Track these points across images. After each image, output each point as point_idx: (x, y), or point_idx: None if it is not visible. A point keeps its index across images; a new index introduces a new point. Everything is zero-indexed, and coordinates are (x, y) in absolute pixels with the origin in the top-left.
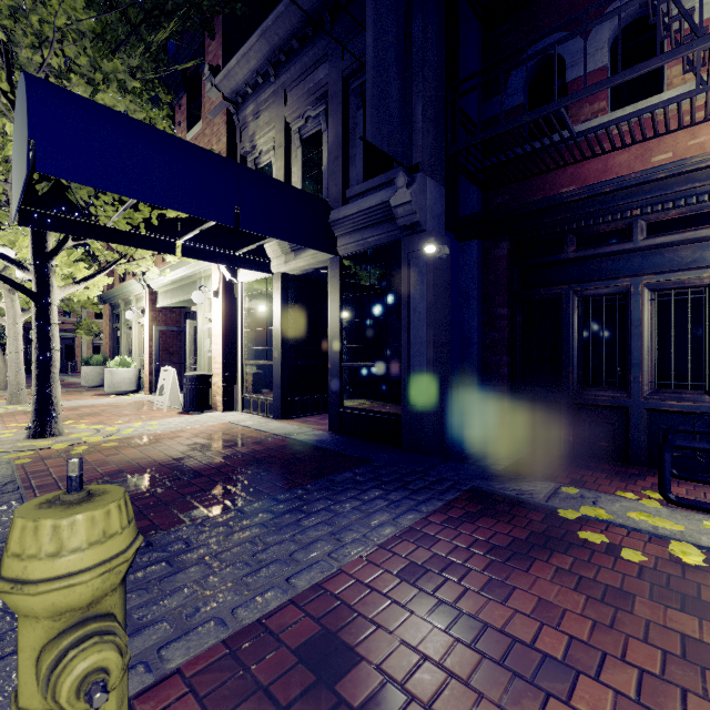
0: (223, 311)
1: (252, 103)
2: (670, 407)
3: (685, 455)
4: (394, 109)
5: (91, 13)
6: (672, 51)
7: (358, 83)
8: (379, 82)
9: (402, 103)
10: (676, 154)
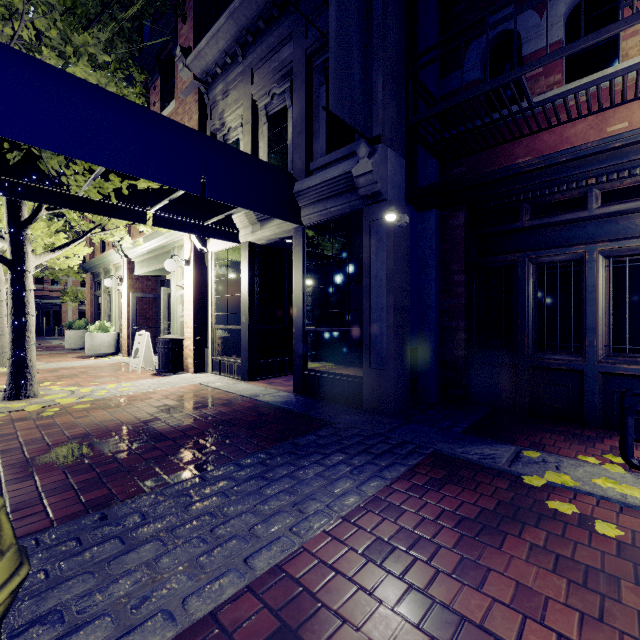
0: (194, 278)
1: (221, 83)
2: (625, 371)
3: (639, 417)
4: (356, 81)
5: None
6: (638, 14)
7: (321, 60)
8: (342, 55)
9: (363, 77)
10: (631, 124)
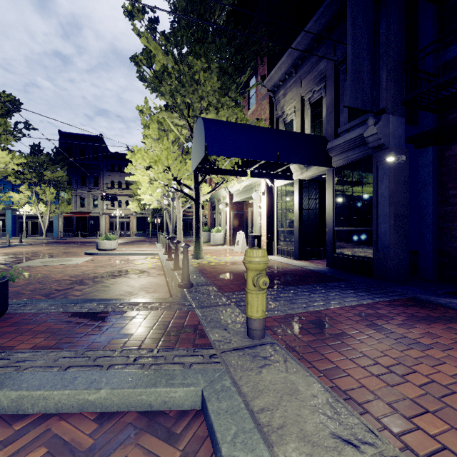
0: (267, 202)
1: (282, 89)
2: None
3: None
4: (366, 82)
5: (219, 82)
6: None
7: (345, 67)
8: (356, 71)
9: (371, 76)
10: None
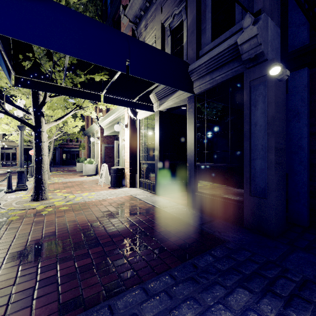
0: (129, 134)
1: (144, 20)
2: None
3: None
4: None
5: None
6: None
7: None
8: None
9: None
10: None
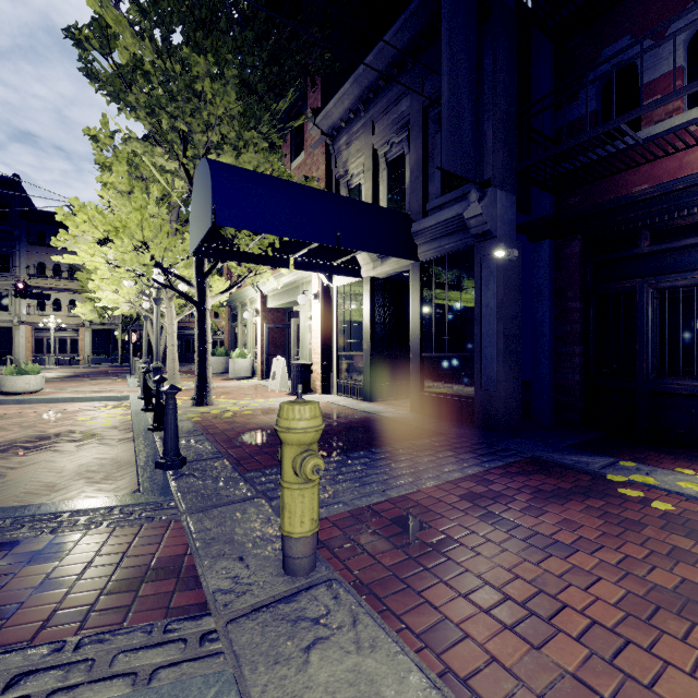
0: (321, 310)
1: (345, 135)
2: None
3: None
4: (467, 136)
5: (239, 103)
6: None
7: (436, 112)
8: (454, 117)
9: (474, 129)
10: None
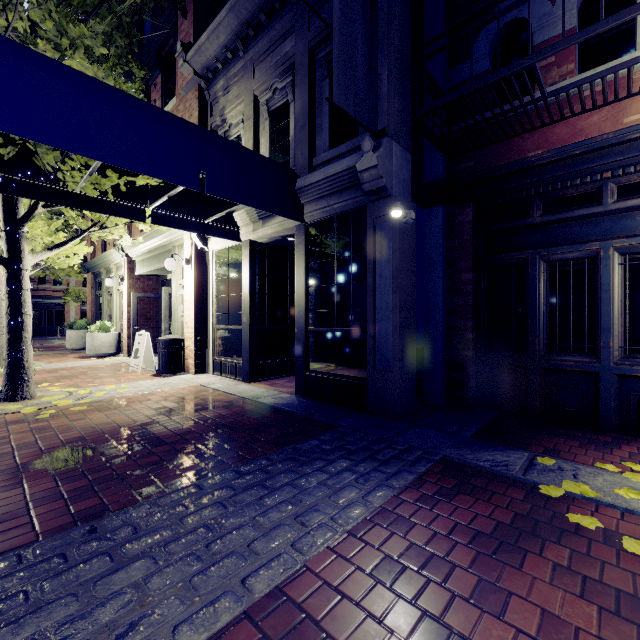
0: (195, 277)
1: (222, 78)
2: None
3: None
4: (360, 73)
5: None
6: None
7: (324, 53)
8: (346, 45)
9: (368, 68)
10: None
